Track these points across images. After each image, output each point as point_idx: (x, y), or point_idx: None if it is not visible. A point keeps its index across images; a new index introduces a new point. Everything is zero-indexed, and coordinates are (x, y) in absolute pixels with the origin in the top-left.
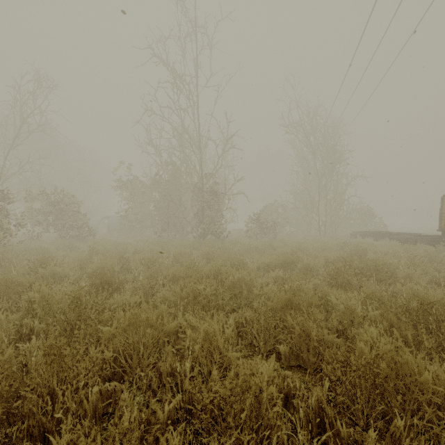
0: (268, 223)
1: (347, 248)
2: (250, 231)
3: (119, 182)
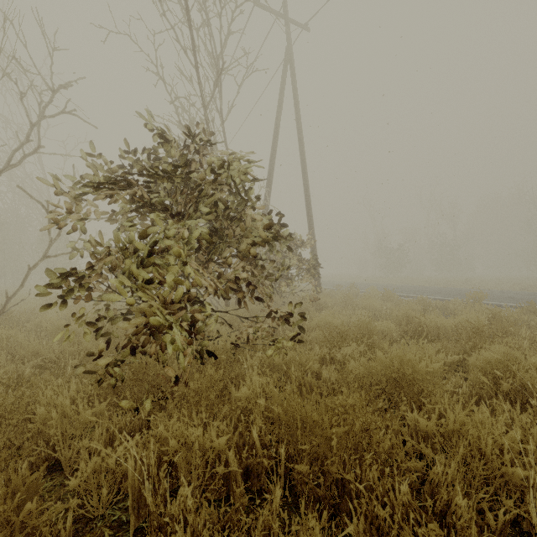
0: None
1: None
2: None
3: None
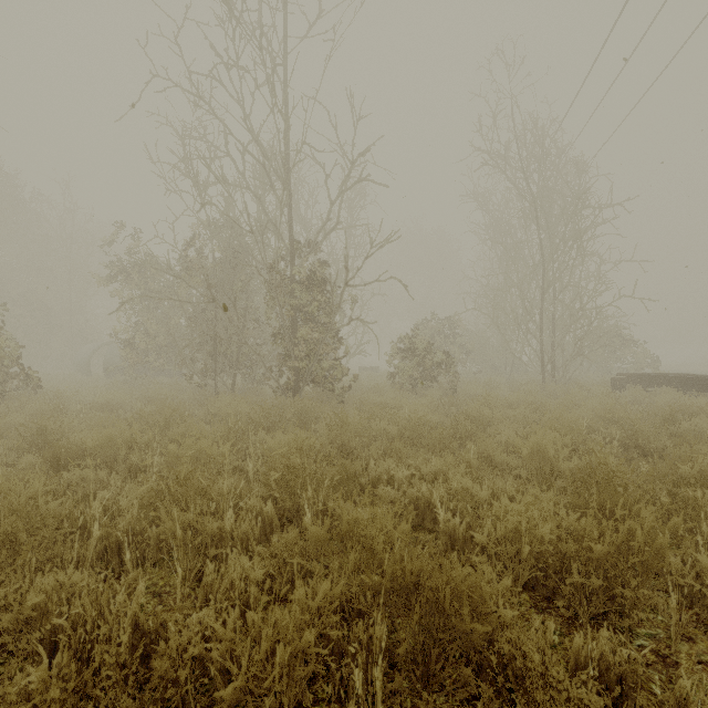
0: (437, 356)
1: (685, 427)
2: (401, 374)
3: (119, 268)
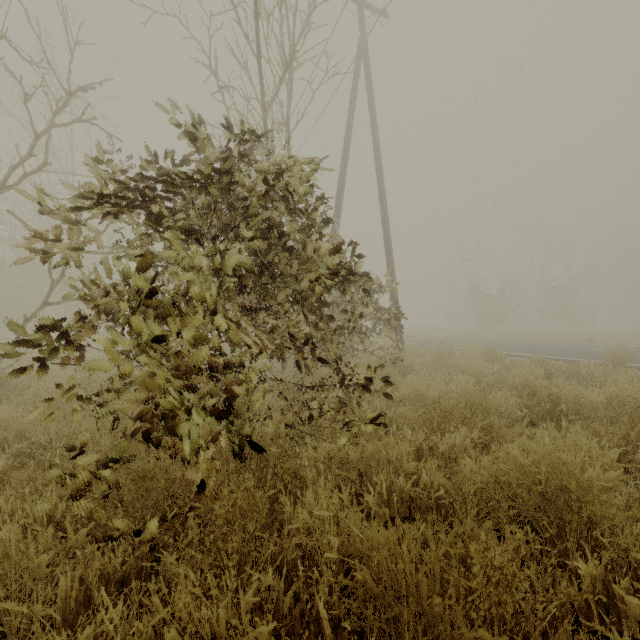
0: None
1: None
2: None
3: None
